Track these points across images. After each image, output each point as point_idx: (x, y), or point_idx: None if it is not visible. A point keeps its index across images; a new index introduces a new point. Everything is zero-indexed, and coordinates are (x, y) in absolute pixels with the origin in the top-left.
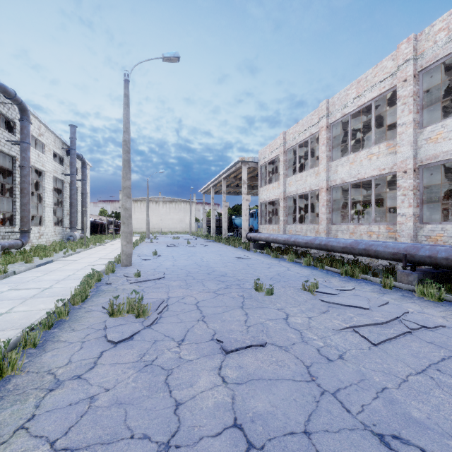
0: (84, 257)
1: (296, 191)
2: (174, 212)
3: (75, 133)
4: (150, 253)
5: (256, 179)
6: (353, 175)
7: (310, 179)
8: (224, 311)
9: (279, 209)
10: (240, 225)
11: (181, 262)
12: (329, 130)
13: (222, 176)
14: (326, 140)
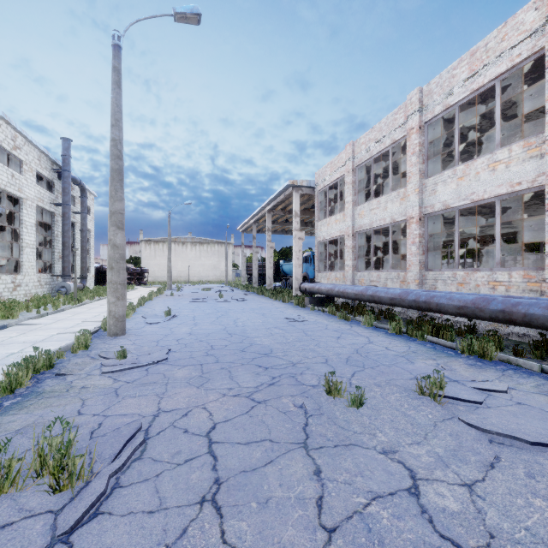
0: (63, 319)
1: (371, 224)
2: (205, 257)
3: (69, 148)
4: (163, 311)
5: (311, 212)
6: (463, 196)
7: (392, 205)
8: (266, 462)
9: (343, 251)
10: (290, 273)
11: (203, 327)
12: (422, 132)
13: (267, 208)
14: (418, 146)
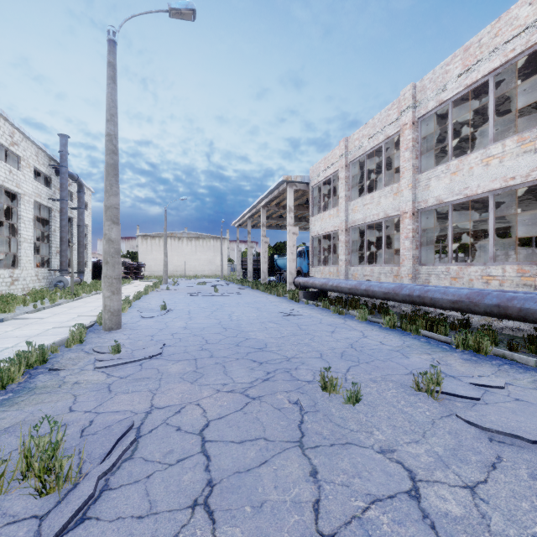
0: (59, 313)
1: (364, 219)
2: (201, 252)
3: (66, 145)
4: (158, 305)
5: (305, 207)
6: (457, 191)
7: (385, 200)
8: (261, 462)
9: (336, 245)
10: (284, 267)
11: (198, 321)
12: (416, 128)
13: (261, 204)
14: (412, 142)
